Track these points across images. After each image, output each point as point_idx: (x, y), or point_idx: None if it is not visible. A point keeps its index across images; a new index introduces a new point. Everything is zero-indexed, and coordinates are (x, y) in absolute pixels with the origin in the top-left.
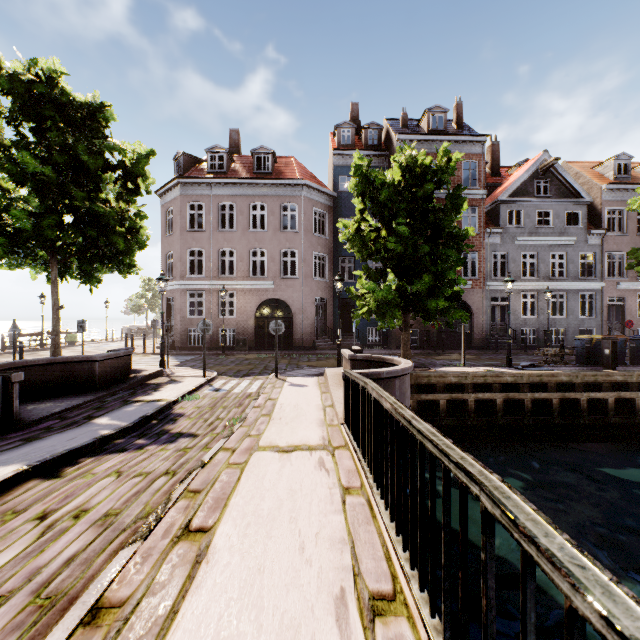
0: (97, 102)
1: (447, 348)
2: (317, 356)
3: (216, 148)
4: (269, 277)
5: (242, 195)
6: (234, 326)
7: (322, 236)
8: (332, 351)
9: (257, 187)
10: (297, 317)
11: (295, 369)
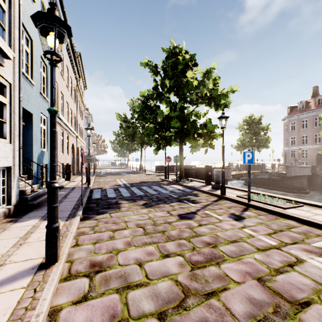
0: (259, 117)
1: None
2: None
3: (300, 102)
4: None
5: (310, 116)
6: (307, 161)
7: None
8: None
9: (316, 111)
10: None
11: None
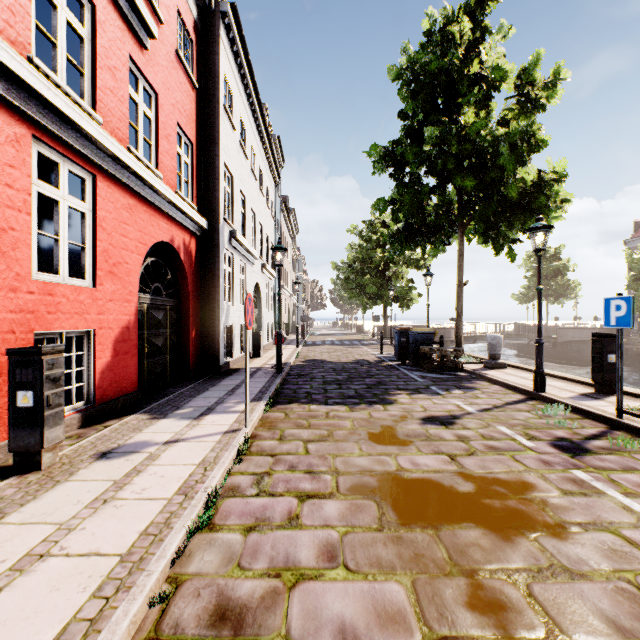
0: (554, 249)
1: None
2: None
3: None
4: None
5: None
6: None
7: None
8: None
9: None
10: None
11: None
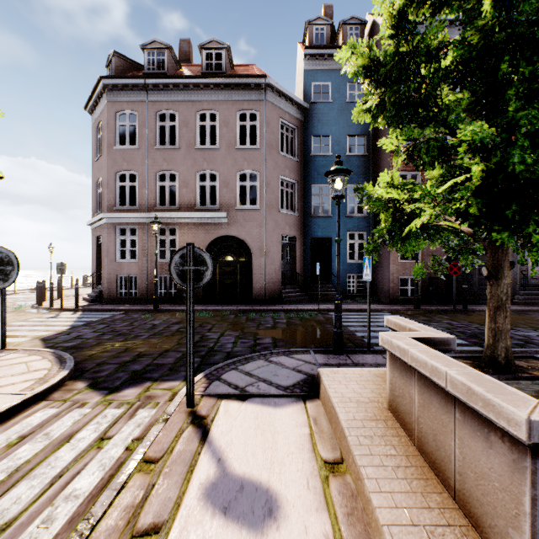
0: None
1: (458, 301)
2: (286, 315)
3: (154, 43)
4: (221, 207)
5: (186, 101)
6: None
7: (290, 156)
8: (305, 306)
9: (206, 90)
10: (258, 260)
11: (248, 358)
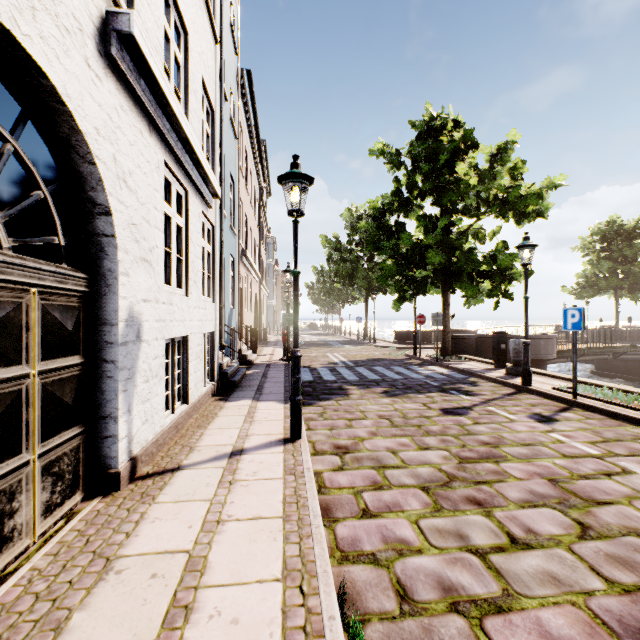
0: (633, 222)
1: None
2: None
3: None
4: None
5: None
6: None
7: None
8: None
9: None
10: None
11: None
